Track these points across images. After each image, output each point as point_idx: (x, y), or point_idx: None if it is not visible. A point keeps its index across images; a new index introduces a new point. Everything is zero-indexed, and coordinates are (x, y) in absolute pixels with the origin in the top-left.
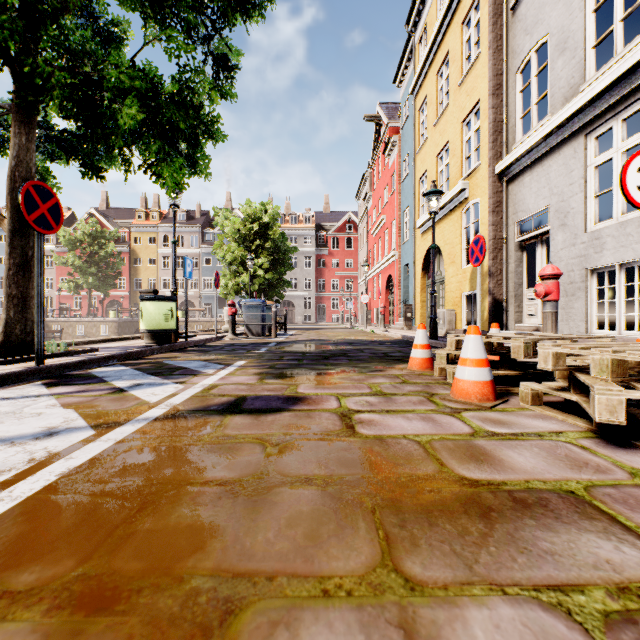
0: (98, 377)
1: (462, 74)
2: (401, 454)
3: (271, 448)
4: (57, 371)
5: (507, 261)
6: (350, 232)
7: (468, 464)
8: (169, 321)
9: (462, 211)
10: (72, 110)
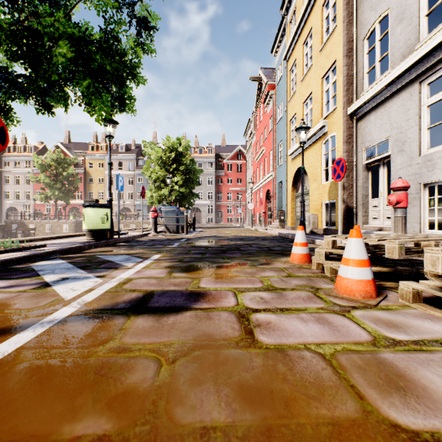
0: (34, 271)
1: (322, 42)
2: (309, 377)
3: (166, 367)
4: (2, 265)
5: (356, 178)
6: (240, 160)
7: (391, 396)
8: (105, 223)
9: (322, 142)
10: (17, 52)
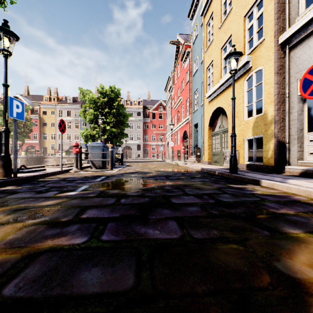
0: None
1: None
2: None
3: None
4: None
5: (289, 111)
6: (161, 110)
7: None
8: None
9: (244, 79)
10: None
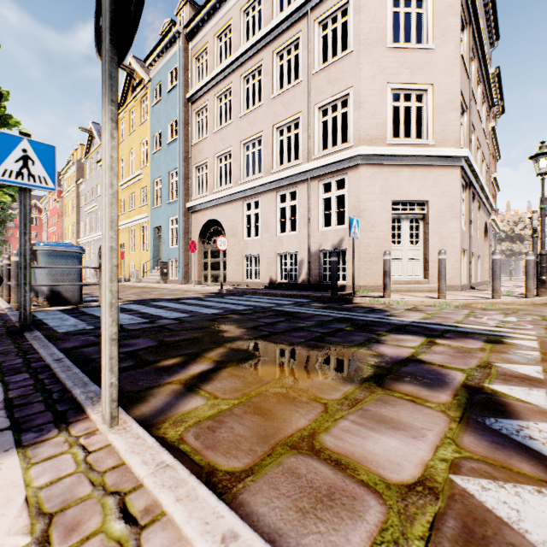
0: None
1: (73, 211)
2: None
3: None
4: None
5: None
6: (36, 213)
7: None
8: None
9: None
10: None
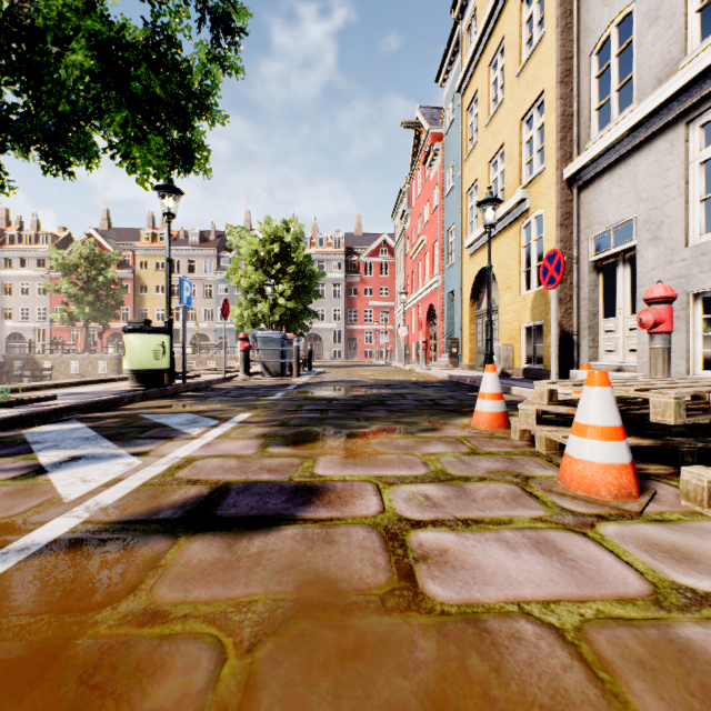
0: (26, 443)
1: (521, 62)
2: (539, 692)
3: (234, 664)
4: None
5: (579, 285)
6: (385, 256)
7: None
8: (160, 359)
9: (521, 226)
10: None
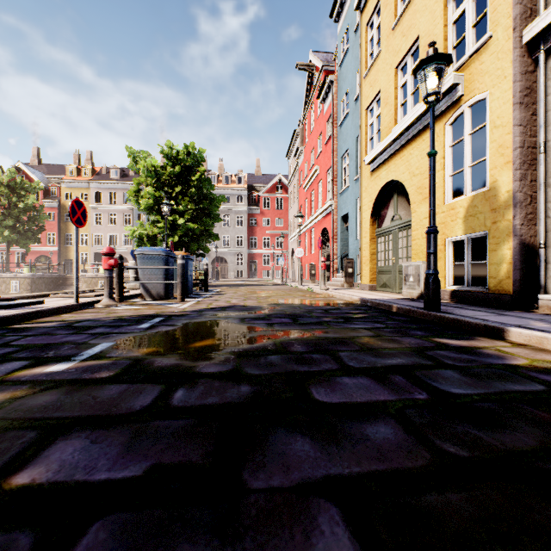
0: None
1: None
2: None
3: None
4: None
5: (545, 182)
6: (280, 193)
7: None
8: None
9: (446, 122)
10: None
